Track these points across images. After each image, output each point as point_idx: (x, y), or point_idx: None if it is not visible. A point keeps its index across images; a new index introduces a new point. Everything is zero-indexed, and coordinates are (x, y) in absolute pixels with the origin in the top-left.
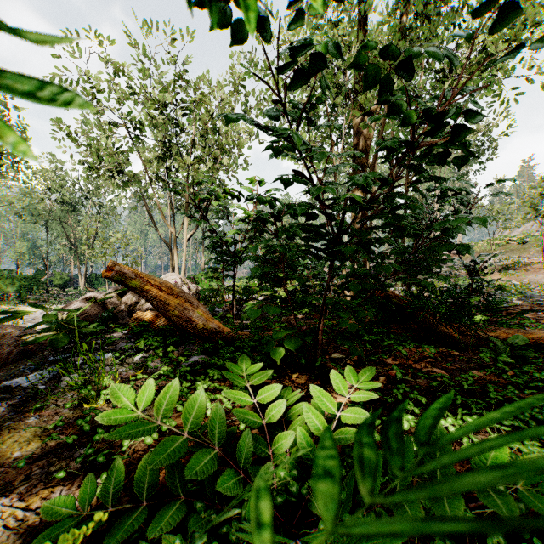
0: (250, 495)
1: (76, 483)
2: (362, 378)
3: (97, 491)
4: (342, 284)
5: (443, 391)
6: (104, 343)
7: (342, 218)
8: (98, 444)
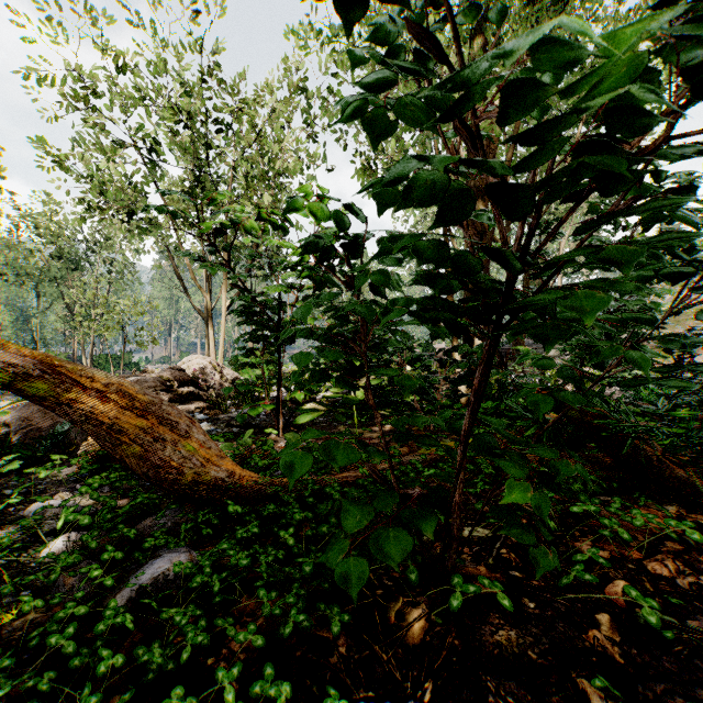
0: None
1: None
2: None
3: None
4: (460, 377)
5: None
6: (3, 504)
7: (537, 220)
8: None
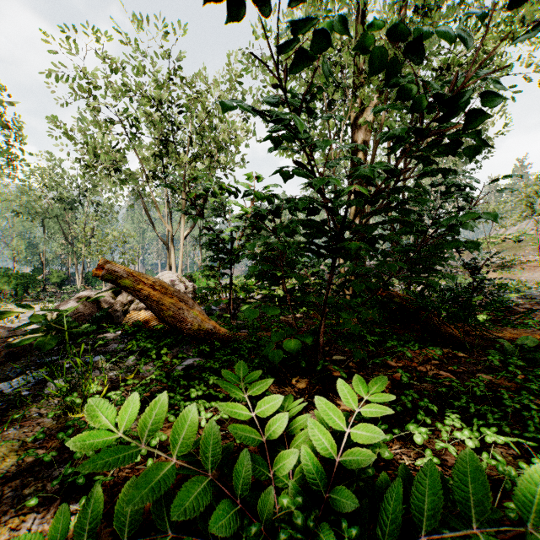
0: (248, 531)
1: (53, 508)
2: (373, 389)
3: (74, 520)
4: (341, 282)
5: (452, 396)
6: (96, 345)
7: (346, 213)
8: (80, 461)
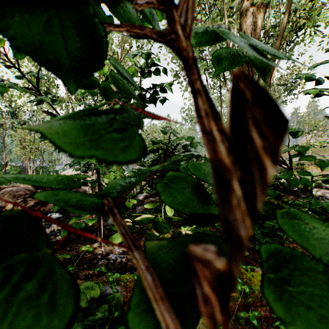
0: None
1: None
2: None
3: None
4: None
5: None
6: None
7: None
8: None
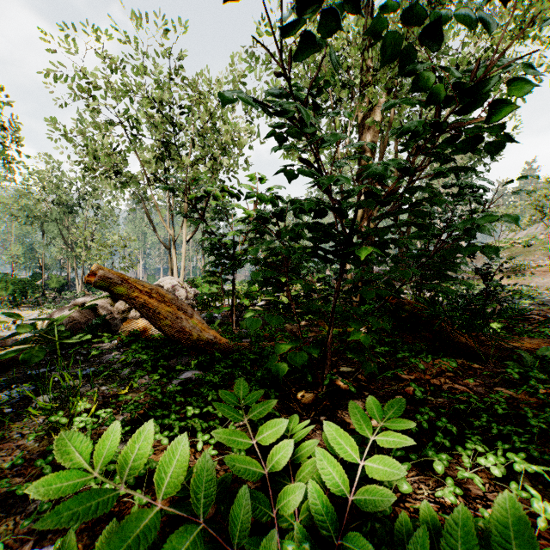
0: None
1: None
2: (389, 413)
3: None
4: (348, 289)
5: (469, 413)
6: (89, 355)
7: (356, 216)
8: None
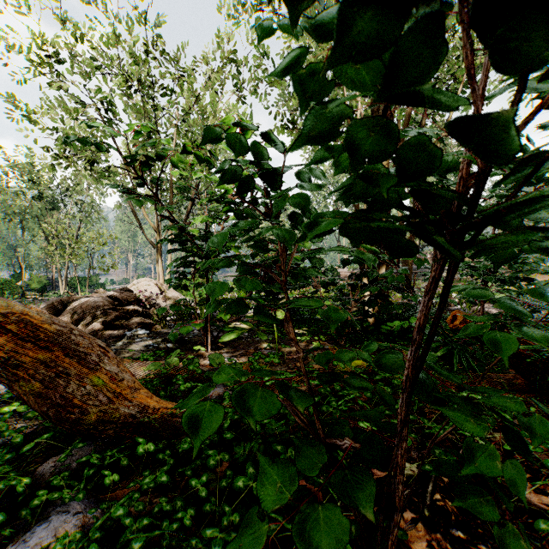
0: None
1: None
2: None
3: None
4: (371, 299)
5: None
6: None
7: None
8: None
